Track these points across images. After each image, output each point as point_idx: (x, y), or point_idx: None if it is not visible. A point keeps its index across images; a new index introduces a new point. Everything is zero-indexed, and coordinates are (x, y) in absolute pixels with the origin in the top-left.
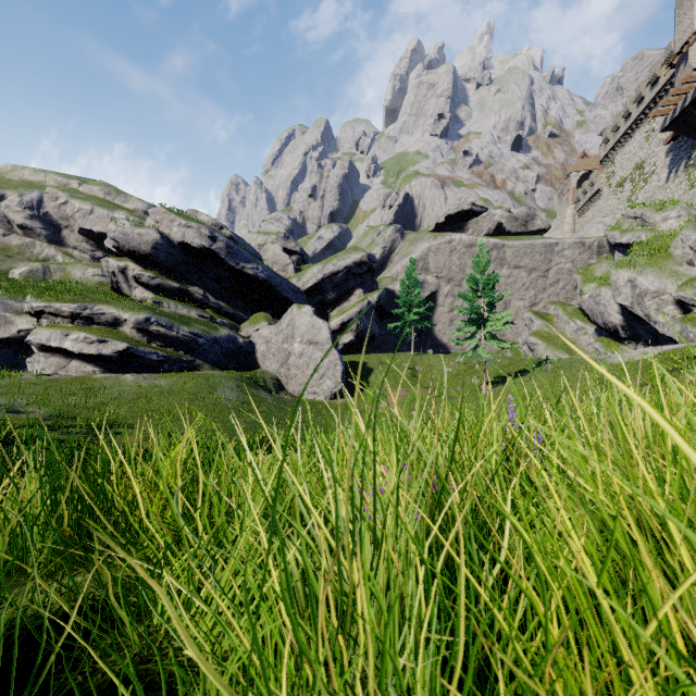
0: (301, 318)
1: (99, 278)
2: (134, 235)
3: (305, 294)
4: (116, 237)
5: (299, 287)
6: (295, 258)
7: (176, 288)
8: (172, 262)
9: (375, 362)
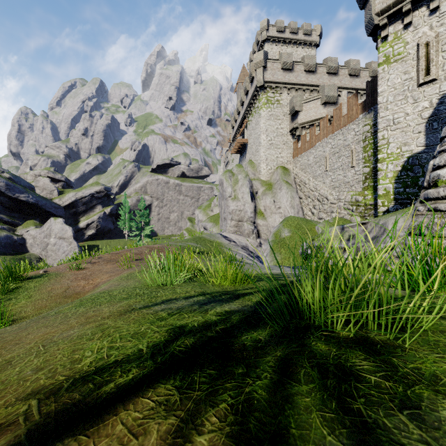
0: (56, 225)
1: None
2: None
3: (63, 208)
4: None
5: (60, 204)
6: (61, 184)
7: None
8: None
9: (105, 245)
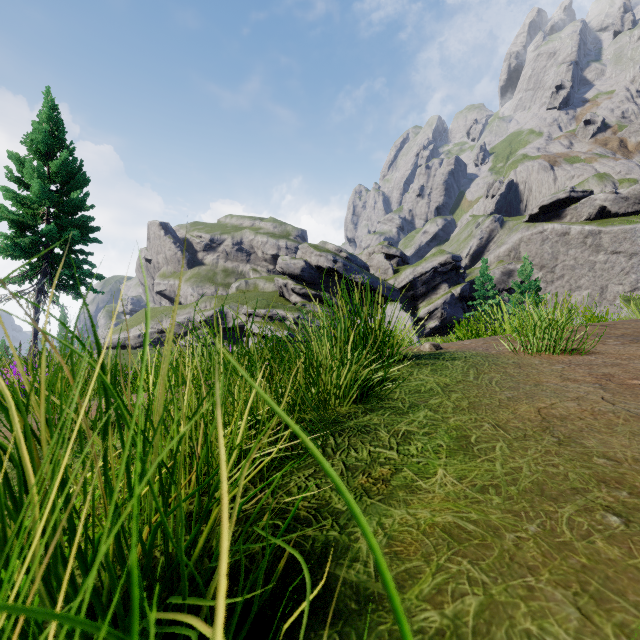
0: (392, 312)
1: (272, 287)
2: (291, 264)
3: (399, 291)
4: (282, 267)
5: (395, 286)
6: (395, 260)
7: (314, 294)
8: (311, 278)
9: None
